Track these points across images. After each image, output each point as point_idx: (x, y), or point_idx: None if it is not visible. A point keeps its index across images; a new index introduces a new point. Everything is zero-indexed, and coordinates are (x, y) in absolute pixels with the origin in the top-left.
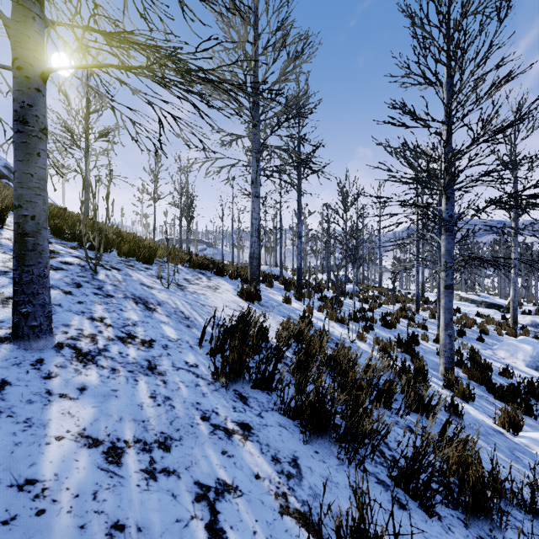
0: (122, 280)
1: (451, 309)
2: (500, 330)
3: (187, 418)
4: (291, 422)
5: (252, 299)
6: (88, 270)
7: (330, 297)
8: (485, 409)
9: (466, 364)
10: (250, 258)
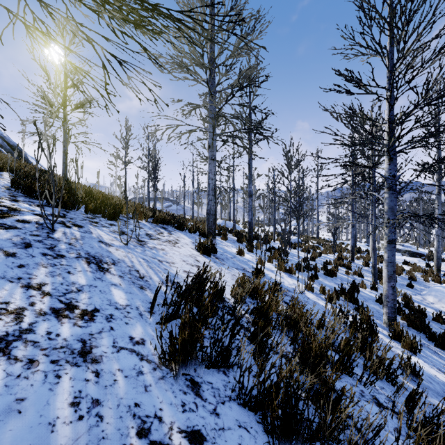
0: (80, 237)
1: (394, 262)
2: (426, 277)
3: (117, 436)
4: (253, 416)
5: (208, 252)
6: (45, 228)
7: (277, 248)
8: (432, 360)
9: (404, 311)
10: (207, 215)
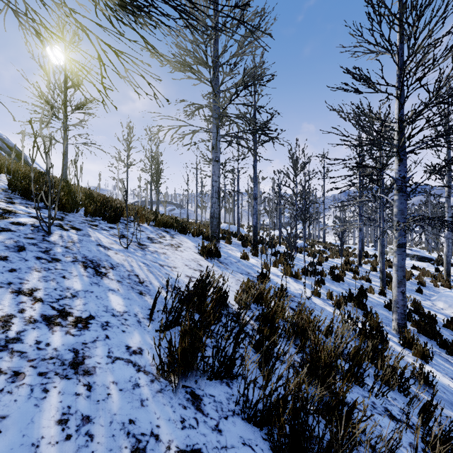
0: (77, 240)
1: (404, 267)
2: (436, 282)
3: None
4: (258, 432)
5: (212, 257)
6: (41, 231)
7: (282, 252)
8: (444, 369)
9: (414, 317)
10: (211, 218)
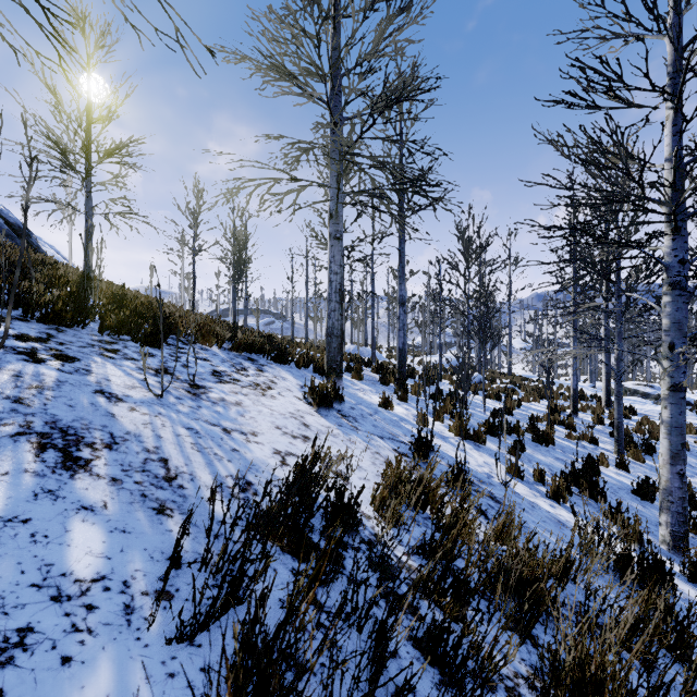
0: (52, 384)
1: (683, 427)
2: None
3: None
4: None
5: (328, 406)
6: None
7: (446, 392)
8: None
9: (689, 513)
10: (327, 336)
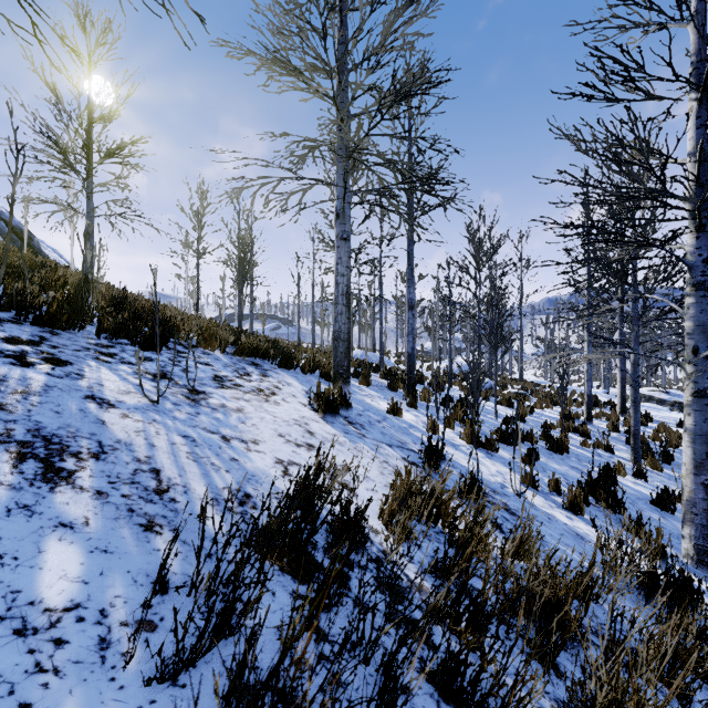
0: (39, 389)
1: (707, 435)
2: None
3: None
4: None
5: (334, 413)
6: None
7: (456, 398)
8: None
9: None
10: (334, 340)
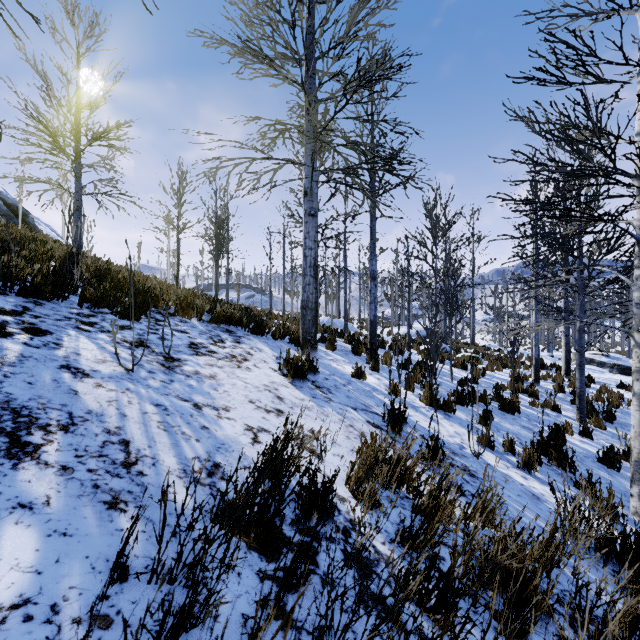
0: (15, 359)
1: None
2: None
3: None
4: None
5: (302, 378)
6: None
7: (414, 361)
8: None
9: None
10: (302, 309)
